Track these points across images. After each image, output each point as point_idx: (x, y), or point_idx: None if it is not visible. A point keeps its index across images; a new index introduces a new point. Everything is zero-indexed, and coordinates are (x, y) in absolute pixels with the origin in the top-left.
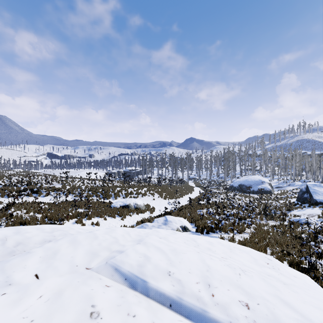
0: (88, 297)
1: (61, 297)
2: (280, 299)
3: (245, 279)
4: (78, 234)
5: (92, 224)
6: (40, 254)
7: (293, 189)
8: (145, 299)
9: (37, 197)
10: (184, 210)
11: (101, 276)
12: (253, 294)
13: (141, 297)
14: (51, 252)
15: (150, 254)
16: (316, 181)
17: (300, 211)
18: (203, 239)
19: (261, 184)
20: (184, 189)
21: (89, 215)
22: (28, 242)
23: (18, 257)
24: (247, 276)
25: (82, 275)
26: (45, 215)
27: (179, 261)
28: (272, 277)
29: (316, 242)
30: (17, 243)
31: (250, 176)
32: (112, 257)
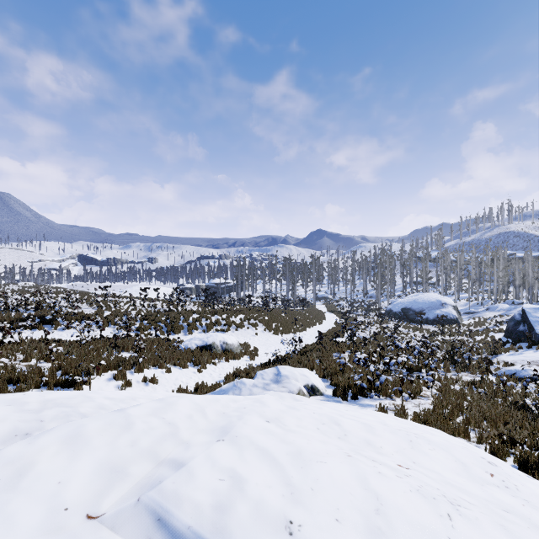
0: None
1: None
2: None
3: (466, 533)
4: (91, 417)
5: (144, 380)
6: None
7: (495, 315)
8: None
9: (52, 330)
10: (311, 355)
11: None
12: None
13: None
14: (11, 469)
15: (245, 468)
16: (533, 302)
17: (514, 356)
18: (351, 416)
19: (440, 308)
20: (309, 315)
21: (139, 364)
22: None
23: None
24: (466, 521)
25: None
26: (57, 364)
27: (311, 487)
28: (515, 517)
29: None
30: None
31: (421, 295)
32: (155, 483)
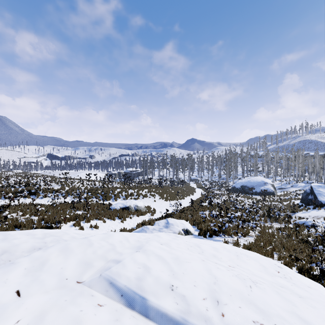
0: (75, 321)
1: (43, 322)
2: (299, 317)
3: (257, 293)
4: (71, 240)
5: (91, 227)
6: (26, 265)
7: (296, 190)
8: (143, 321)
9: (35, 198)
10: (186, 212)
11: (93, 292)
12: (268, 312)
13: (139, 318)
14: (38, 262)
15: (150, 263)
16: (319, 182)
17: (305, 213)
18: (207, 244)
19: (263, 185)
20: (186, 190)
21: (88, 218)
22: (15, 250)
23: (0, 269)
24: (258, 289)
25: (71, 292)
26: (41, 217)
27: (183, 272)
28: (285, 289)
29: (324, 246)
30: (3, 251)
31: (252, 177)
32: (107, 268)
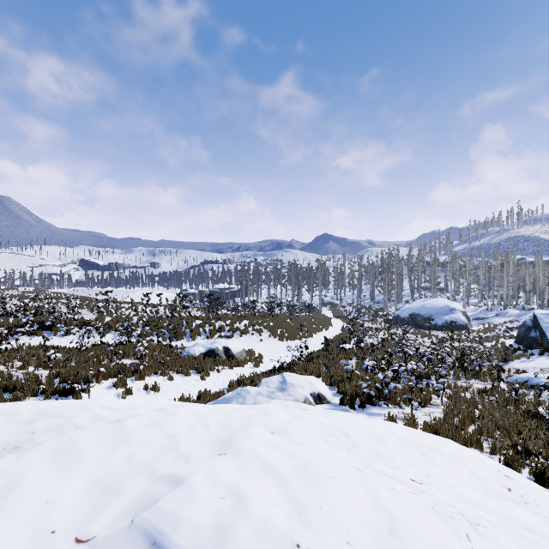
0: None
1: None
2: None
3: None
4: (85, 429)
5: (145, 388)
6: None
7: (505, 321)
8: None
9: (51, 336)
10: (317, 361)
11: None
12: None
13: None
14: None
15: (249, 485)
16: (544, 308)
17: (526, 363)
18: (360, 427)
19: (449, 313)
20: (315, 321)
21: (141, 372)
22: None
23: None
24: (486, 542)
25: None
26: (55, 372)
27: (319, 505)
28: (537, 536)
29: None
30: None
31: (430, 300)
32: (151, 502)
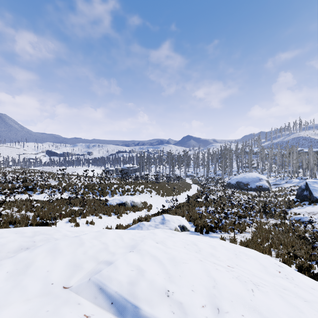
0: None
1: None
2: None
3: (260, 298)
4: (61, 239)
5: (87, 223)
6: (8, 268)
7: (291, 186)
8: None
9: (32, 194)
10: (182, 208)
11: (80, 299)
12: None
13: None
14: (22, 264)
15: (145, 265)
16: (313, 178)
17: (300, 209)
18: (204, 241)
19: (258, 181)
20: (182, 186)
21: (84, 214)
22: (0, 250)
23: None
24: (261, 292)
25: (55, 300)
26: (37, 213)
27: (179, 275)
28: (289, 292)
29: None
30: None
31: (248, 174)
32: (98, 271)
